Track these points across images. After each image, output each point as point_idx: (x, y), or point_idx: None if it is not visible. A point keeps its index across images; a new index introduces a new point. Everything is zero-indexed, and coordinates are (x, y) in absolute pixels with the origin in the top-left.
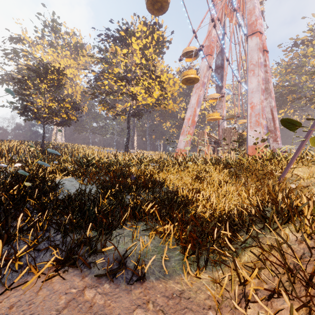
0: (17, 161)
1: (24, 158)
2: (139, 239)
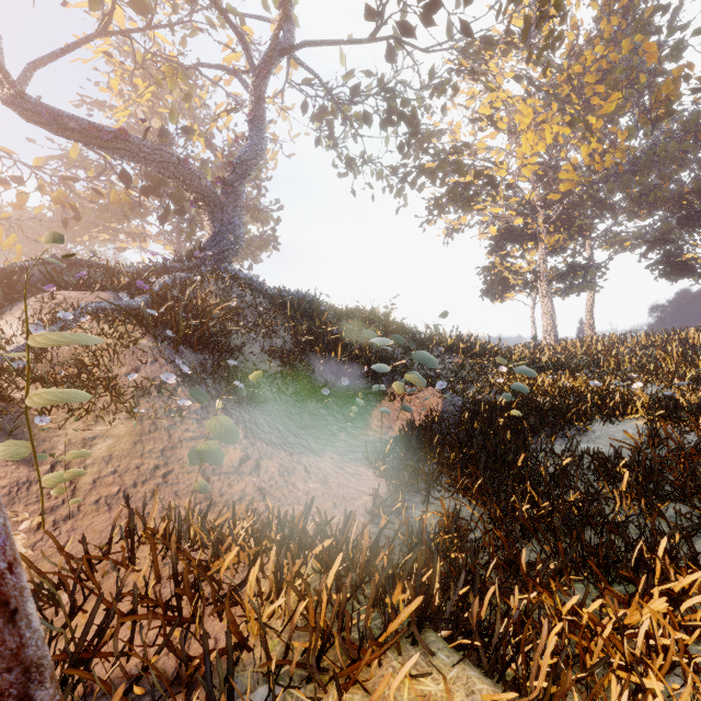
0: (694, 377)
1: (697, 372)
2: (427, 509)
